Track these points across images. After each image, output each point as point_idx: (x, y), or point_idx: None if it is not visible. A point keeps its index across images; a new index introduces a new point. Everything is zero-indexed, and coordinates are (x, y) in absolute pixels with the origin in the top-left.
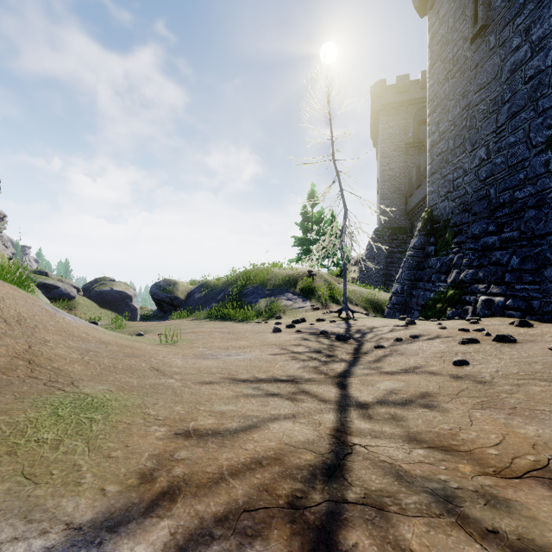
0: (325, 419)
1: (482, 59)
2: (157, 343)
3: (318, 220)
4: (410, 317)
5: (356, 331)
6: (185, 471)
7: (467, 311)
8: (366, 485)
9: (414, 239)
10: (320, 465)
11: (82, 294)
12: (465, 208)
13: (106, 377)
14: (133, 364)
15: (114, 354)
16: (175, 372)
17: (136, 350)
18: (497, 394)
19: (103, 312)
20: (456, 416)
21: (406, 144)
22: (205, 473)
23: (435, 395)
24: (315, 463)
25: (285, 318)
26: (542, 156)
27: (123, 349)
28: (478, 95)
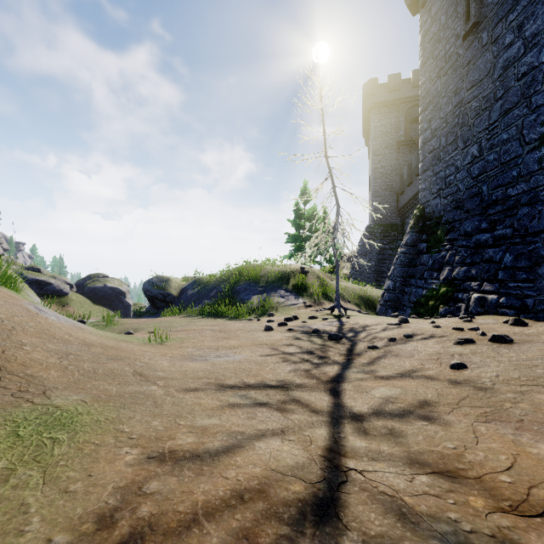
0: (317, 435)
1: (474, 56)
2: (145, 343)
3: (311, 217)
4: (403, 314)
5: (349, 330)
6: (152, 510)
7: (459, 309)
8: (365, 527)
9: (406, 236)
10: (310, 499)
11: (75, 290)
12: (457, 205)
13: (83, 384)
14: (115, 368)
15: (96, 358)
16: (159, 376)
17: (121, 352)
18: (500, 403)
19: (97, 308)
20: (459, 430)
21: (398, 142)
22: (176, 514)
23: (434, 404)
24: (304, 497)
25: (277, 315)
26: (535, 153)
27: (107, 351)
28: (470, 92)
